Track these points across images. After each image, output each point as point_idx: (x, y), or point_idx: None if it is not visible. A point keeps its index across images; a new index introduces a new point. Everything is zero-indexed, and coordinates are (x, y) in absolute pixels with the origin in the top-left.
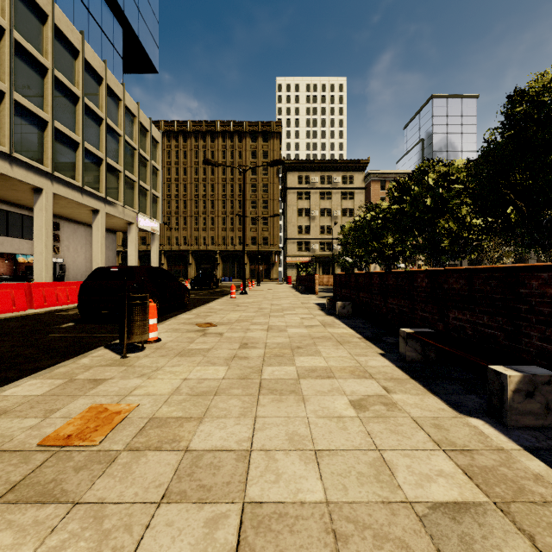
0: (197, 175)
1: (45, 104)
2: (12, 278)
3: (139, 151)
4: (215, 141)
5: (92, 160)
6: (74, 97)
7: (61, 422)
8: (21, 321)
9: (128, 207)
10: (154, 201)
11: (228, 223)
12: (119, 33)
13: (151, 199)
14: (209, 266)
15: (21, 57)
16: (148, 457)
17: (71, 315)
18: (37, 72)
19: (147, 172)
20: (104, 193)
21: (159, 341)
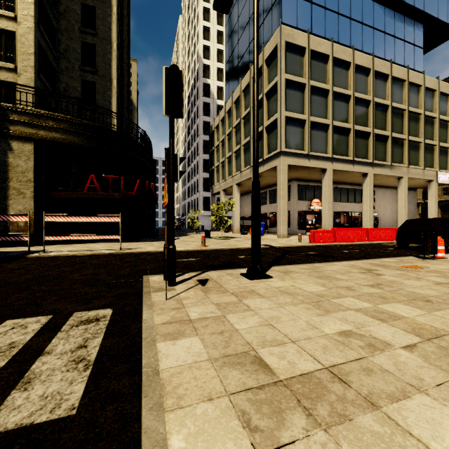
0: None
1: (368, 123)
2: (349, 225)
3: (438, 118)
4: None
5: (397, 143)
6: (385, 107)
7: (403, 265)
8: (367, 245)
9: (427, 168)
10: None
11: None
12: (419, 30)
13: None
14: None
15: (357, 104)
16: (431, 273)
17: (390, 245)
18: (365, 107)
19: (448, 131)
20: (406, 164)
21: (445, 258)
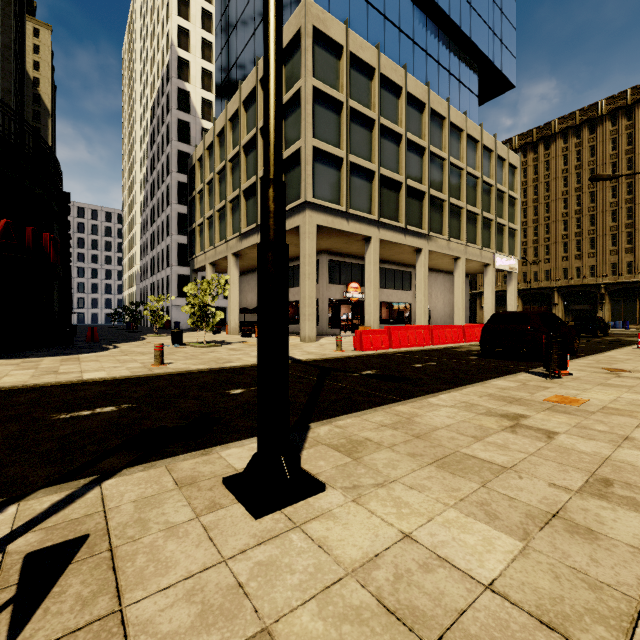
0: (566, 186)
1: (423, 179)
2: (395, 321)
3: (495, 186)
4: (596, 131)
5: (454, 212)
6: (441, 161)
7: (543, 397)
8: (436, 352)
9: (484, 249)
10: (511, 235)
11: (622, 242)
12: (474, 72)
13: (508, 235)
14: (585, 306)
15: (410, 149)
16: (616, 416)
17: (465, 351)
18: (418, 155)
19: (504, 205)
20: (464, 240)
21: (571, 375)
